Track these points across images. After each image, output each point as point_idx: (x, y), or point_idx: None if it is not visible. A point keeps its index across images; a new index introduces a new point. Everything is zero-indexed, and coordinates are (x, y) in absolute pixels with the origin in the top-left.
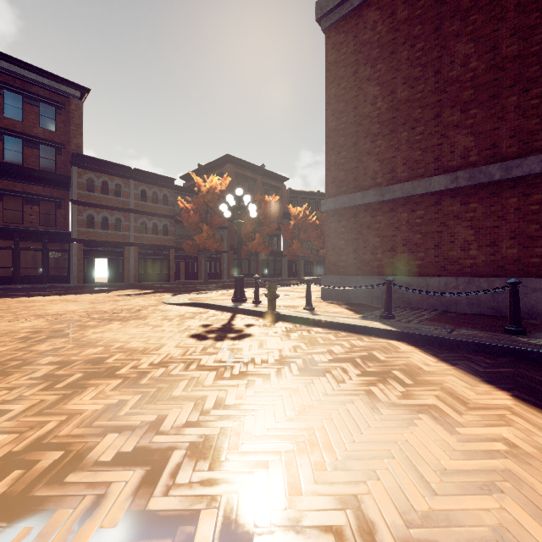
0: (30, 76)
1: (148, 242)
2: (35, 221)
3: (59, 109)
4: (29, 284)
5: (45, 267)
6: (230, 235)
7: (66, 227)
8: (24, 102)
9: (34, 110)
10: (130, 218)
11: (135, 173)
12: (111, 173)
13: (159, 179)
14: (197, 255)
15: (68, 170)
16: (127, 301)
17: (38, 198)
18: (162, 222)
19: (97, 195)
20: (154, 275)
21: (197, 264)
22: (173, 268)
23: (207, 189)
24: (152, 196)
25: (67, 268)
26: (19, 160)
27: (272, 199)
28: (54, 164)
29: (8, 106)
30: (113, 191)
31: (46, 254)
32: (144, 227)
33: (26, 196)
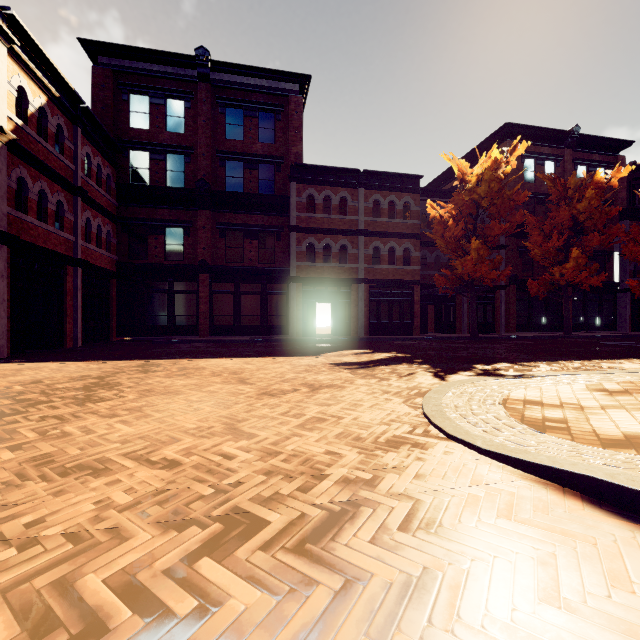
0: (249, 82)
1: (382, 277)
2: (255, 258)
3: (278, 114)
4: (248, 335)
5: (263, 314)
6: (510, 260)
7: (285, 263)
8: (244, 117)
9: (253, 123)
10: (359, 244)
11: (364, 177)
12: (334, 183)
13: (398, 180)
14: (458, 293)
15: (287, 190)
16: (332, 396)
17: (257, 230)
18: (401, 245)
19: (318, 216)
20: (390, 326)
21: (454, 309)
22: (417, 314)
23: (477, 175)
24: (388, 209)
25: (286, 315)
26: (239, 187)
27: (612, 175)
28: (273, 185)
29: (230, 126)
30: (336, 209)
31: (264, 298)
32: (376, 255)
33: (246, 228)
